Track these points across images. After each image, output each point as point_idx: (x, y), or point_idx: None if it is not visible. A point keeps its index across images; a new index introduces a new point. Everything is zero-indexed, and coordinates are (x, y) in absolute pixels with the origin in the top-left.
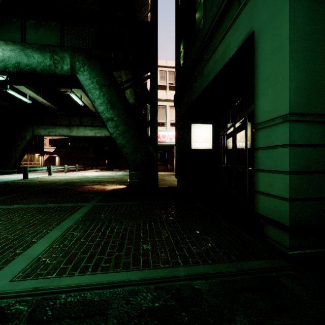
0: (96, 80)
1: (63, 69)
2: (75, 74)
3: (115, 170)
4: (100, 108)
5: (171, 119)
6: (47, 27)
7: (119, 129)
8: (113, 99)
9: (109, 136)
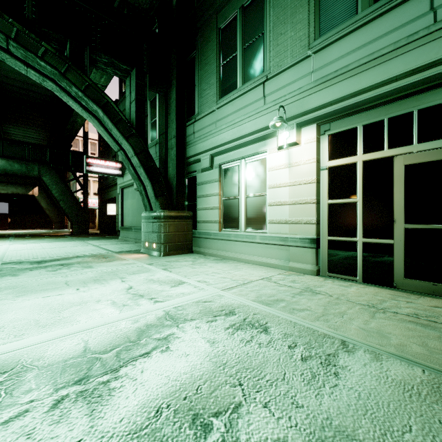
0: (54, 181)
1: (33, 174)
2: (41, 177)
3: (27, 229)
4: (56, 194)
5: (95, 190)
6: (18, 146)
7: (67, 205)
8: (64, 190)
9: (17, 194)
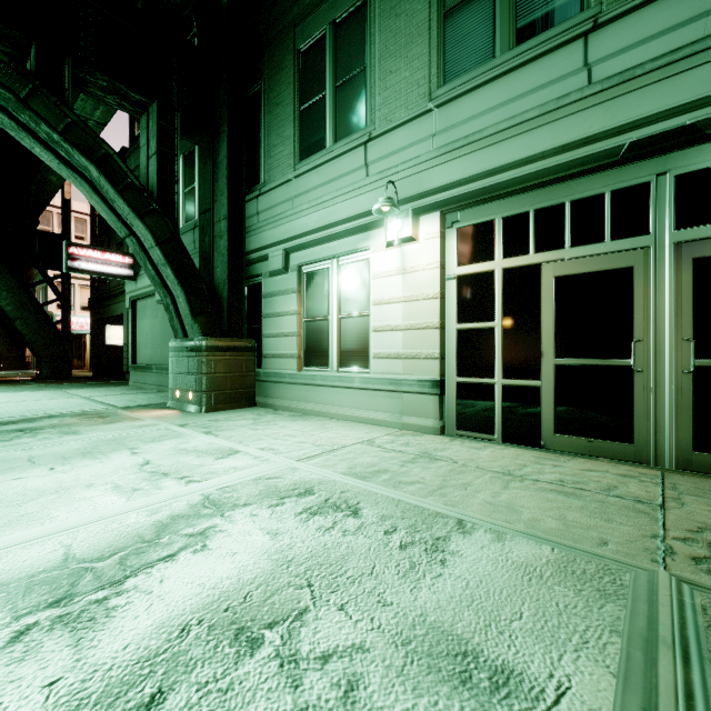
0: (3, 283)
1: None
2: None
3: None
4: (8, 308)
5: (83, 301)
6: None
7: (30, 327)
8: (23, 300)
9: None
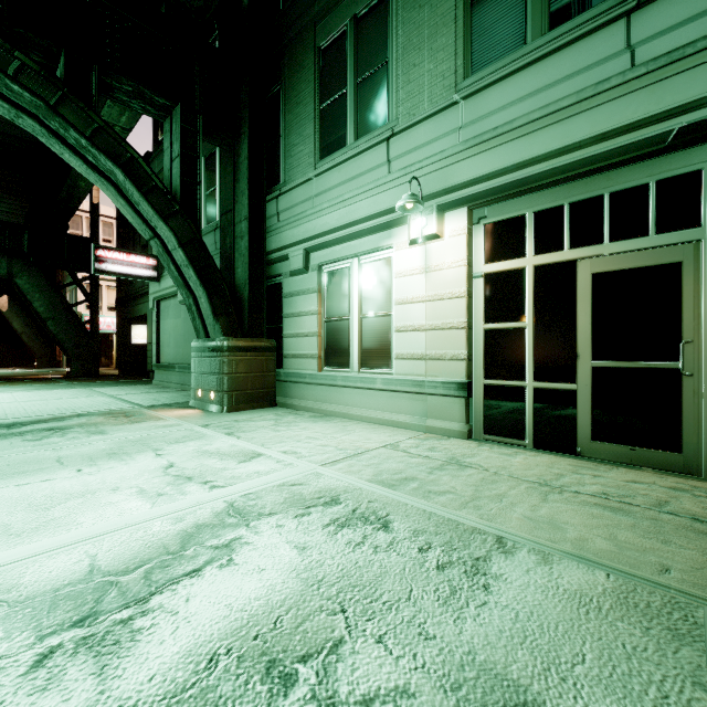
0: (36, 285)
1: None
2: (13, 279)
3: None
4: (40, 309)
5: (110, 302)
6: None
7: (61, 327)
8: (55, 302)
9: None
